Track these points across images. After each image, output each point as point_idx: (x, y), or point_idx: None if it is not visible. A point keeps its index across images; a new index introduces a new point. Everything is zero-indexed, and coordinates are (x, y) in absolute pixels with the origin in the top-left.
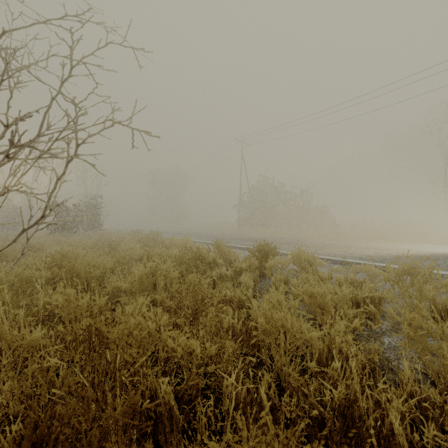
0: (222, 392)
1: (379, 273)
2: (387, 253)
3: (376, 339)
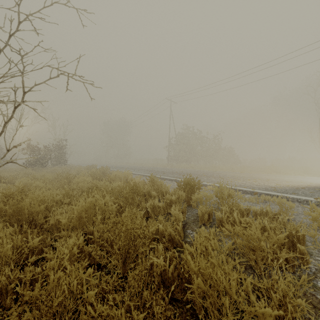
0: None
1: (291, 206)
2: (285, 184)
3: (309, 282)
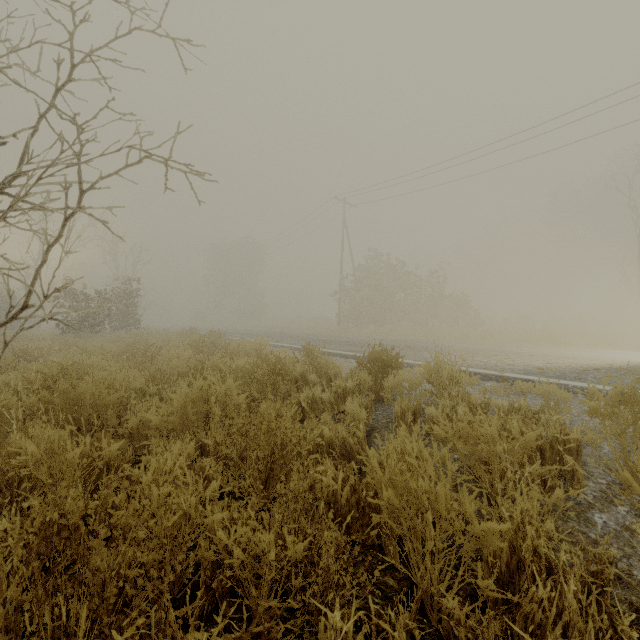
0: (316, 630)
1: (565, 397)
2: (564, 363)
3: (579, 515)
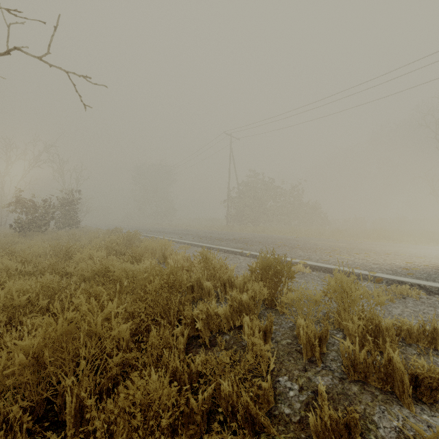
0: None
1: None
2: (420, 262)
3: None
